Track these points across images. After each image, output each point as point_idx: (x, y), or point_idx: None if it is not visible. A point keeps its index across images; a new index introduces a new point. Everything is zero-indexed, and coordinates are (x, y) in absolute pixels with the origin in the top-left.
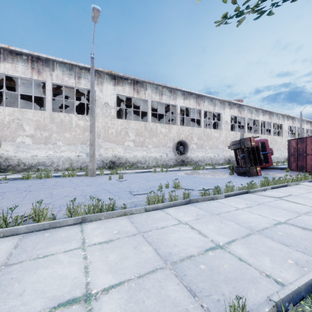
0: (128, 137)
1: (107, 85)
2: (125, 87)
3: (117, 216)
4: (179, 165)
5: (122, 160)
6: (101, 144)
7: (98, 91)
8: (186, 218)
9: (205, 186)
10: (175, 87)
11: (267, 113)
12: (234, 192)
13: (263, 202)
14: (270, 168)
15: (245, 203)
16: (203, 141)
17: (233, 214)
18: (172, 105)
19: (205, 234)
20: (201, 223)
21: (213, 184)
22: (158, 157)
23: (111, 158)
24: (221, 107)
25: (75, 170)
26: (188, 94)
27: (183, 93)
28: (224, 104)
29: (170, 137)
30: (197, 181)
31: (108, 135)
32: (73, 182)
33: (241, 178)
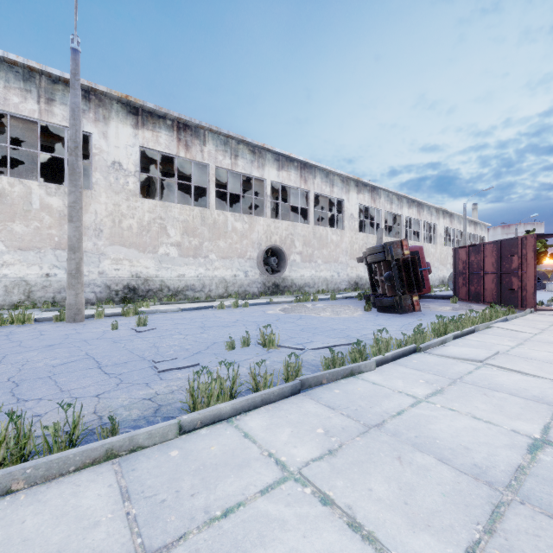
0: (166, 237)
1: (117, 125)
2: (159, 134)
3: (79, 468)
4: (269, 293)
5: (153, 283)
6: (105, 250)
7: (96, 136)
8: (300, 451)
9: (327, 339)
10: (262, 145)
11: (414, 205)
12: (393, 352)
13: (459, 375)
14: (426, 297)
15: (424, 379)
16: (313, 249)
17: (415, 421)
18: (256, 181)
19: (374, 533)
20: (346, 472)
21: (340, 331)
22: (228, 277)
23: (129, 280)
24: (343, 189)
25: (39, 308)
26: (286, 160)
27: (276, 158)
28: (347, 183)
29: (253, 239)
30: (307, 327)
31: (121, 232)
32: (14, 339)
33: (386, 316)
